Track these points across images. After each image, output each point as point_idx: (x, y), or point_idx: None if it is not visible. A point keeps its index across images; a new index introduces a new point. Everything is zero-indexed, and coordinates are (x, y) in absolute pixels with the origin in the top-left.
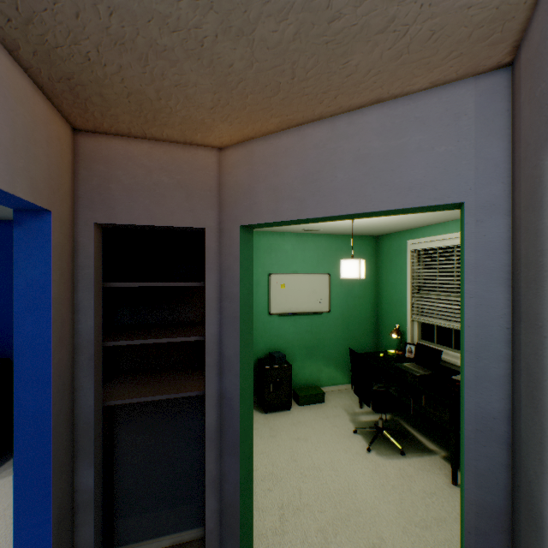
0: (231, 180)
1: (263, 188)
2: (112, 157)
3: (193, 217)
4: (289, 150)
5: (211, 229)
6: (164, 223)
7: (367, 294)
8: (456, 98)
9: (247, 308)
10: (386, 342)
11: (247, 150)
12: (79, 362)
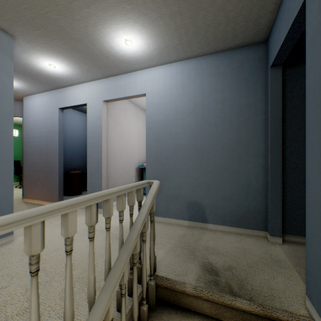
0: None
1: None
2: None
3: None
4: None
5: None
6: None
7: None
8: (21, 103)
9: None
10: None
11: None
12: None
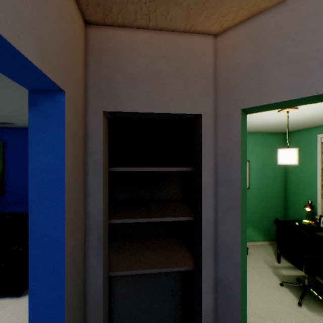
0: (229, 63)
1: (276, 63)
2: (118, 48)
3: (190, 103)
4: (322, 8)
5: (206, 116)
6: (164, 110)
7: (277, 175)
8: None
9: (244, 194)
10: (294, 213)
11: (251, 27)
12: (89, 243)
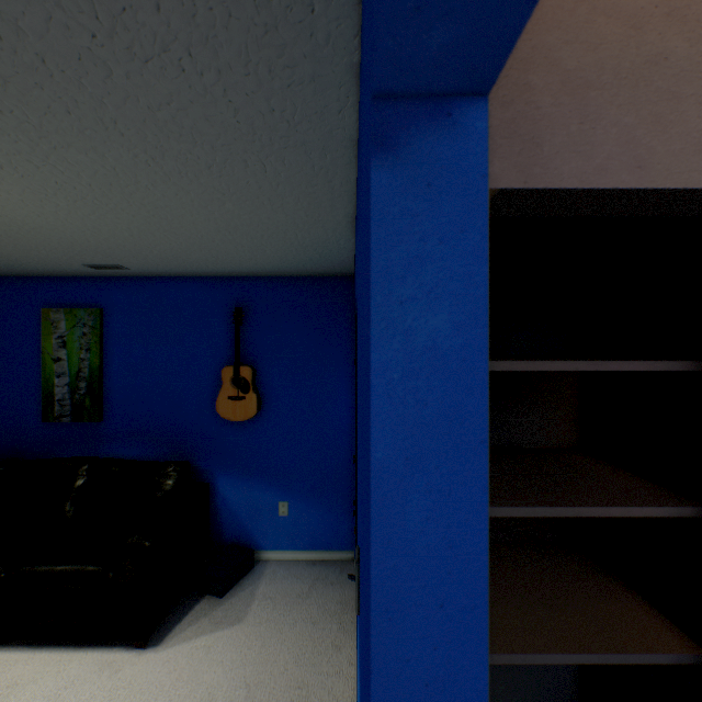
0: None
1: None
2: None
3: None
4: None
5: None
6: (674, 181)
7: None
8: None
9: None
10: None
11: None
12: None
